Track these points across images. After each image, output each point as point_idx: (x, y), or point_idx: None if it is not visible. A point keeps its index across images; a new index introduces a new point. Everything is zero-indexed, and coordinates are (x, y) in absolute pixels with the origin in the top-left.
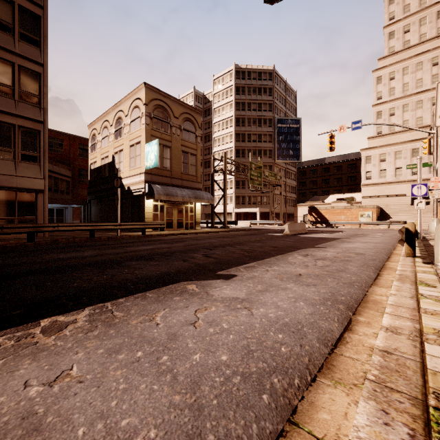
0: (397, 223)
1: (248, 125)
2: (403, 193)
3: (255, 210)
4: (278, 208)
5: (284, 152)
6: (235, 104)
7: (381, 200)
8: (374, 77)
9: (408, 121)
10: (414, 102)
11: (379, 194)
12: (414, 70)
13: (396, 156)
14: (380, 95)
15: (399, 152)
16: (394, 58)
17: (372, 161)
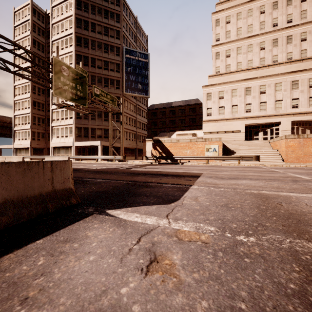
0: (249, 158)
1: (92, 48)
2: (239, 129)
3: (96, 143)
4: (127, 143)
5: (133, 84)
6: (75, 19)
7: (220, 136)
8: (213, 19)
9: (241, 63)
10: (246, 46)
11: (218, 130)
12: (246, 16)
13: (232, 94)
14: (218, 37)
15: (235, 91)
16: (230, 4)
17: (213, 98)
